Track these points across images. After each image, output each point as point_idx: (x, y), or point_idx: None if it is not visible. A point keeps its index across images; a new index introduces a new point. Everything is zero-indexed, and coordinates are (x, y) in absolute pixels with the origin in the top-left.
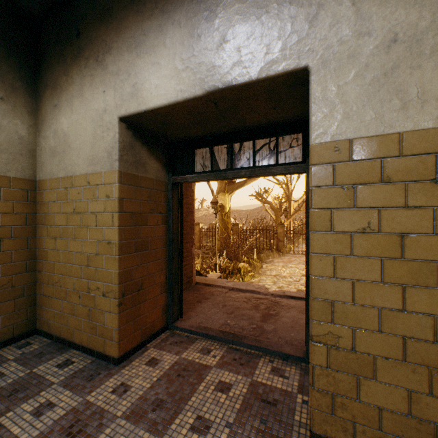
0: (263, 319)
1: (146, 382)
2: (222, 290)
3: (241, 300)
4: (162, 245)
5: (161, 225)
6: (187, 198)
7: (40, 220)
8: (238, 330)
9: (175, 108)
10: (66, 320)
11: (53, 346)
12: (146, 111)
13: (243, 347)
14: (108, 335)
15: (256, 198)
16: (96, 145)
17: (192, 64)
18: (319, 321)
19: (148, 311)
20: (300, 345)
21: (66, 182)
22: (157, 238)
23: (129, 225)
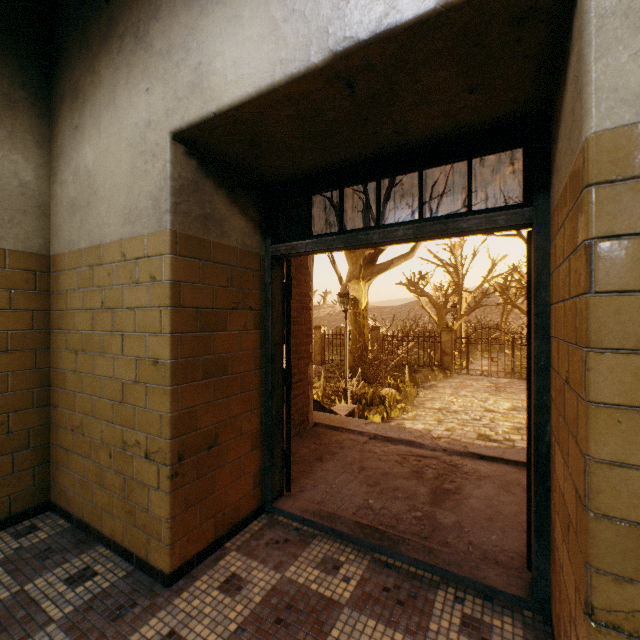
0: (434, 499)
1: (216, 634)
2: (358, 438)
3: (391, 458)
4: (254, 365)
5: (251, 330)
6: (300, 286)
7: (56, 322)
8: (389, 522)
9: (271, 103)
10: (90, 493)
11: (69, 536)
12: (216, 114)
13: (402, 561)
14: (154, 530)
15: (407, 288)
16: (134, 187)
17: (303, 3)
18: (616, 576)
19: (227, 483)
20: (514, 564)
21: (90, 256)
22: (245, 353)
23: (192, 330)
